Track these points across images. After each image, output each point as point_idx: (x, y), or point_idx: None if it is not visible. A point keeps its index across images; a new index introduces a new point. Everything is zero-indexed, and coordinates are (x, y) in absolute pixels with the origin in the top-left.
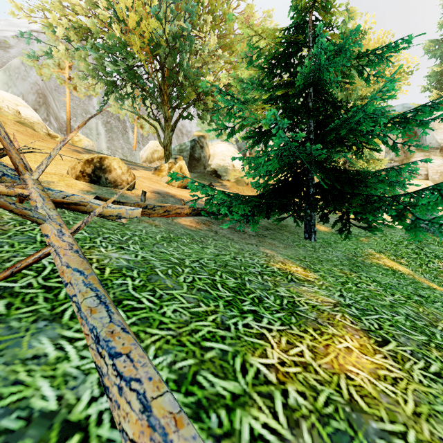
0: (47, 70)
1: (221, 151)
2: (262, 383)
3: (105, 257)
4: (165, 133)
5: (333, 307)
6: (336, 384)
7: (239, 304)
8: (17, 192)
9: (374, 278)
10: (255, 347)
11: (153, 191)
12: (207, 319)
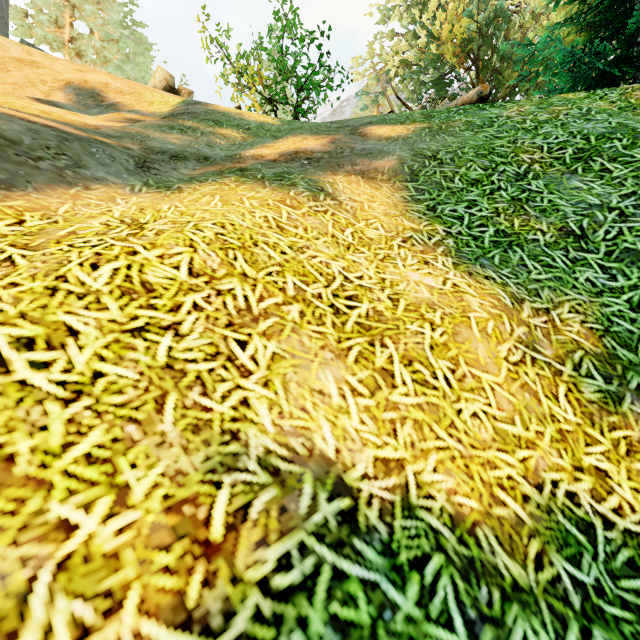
0: None
1: None
2: None
3: None
4: None
5: None
6: None
7: None
8: None
9: None
10: None
11: None
12: None
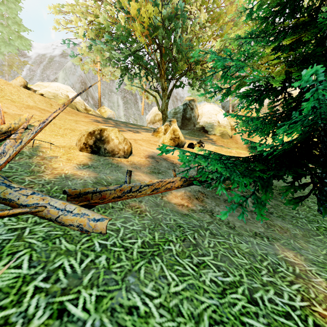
0: (87, 66)
1: (208, 111)
2: None
3: None
4: (162, 101)
5: None
6: None
7: None
8: None
9: None
10: None
11: (148, 155)
12: None
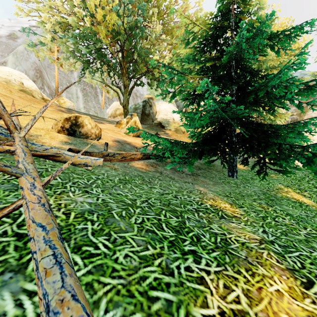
0: (42, 53)
1: (165, 109)
2: None
3: (72, 202)
4: (124, 97)
5: (259, 244)
6: None
7: (181, 244)
8: (5, 148)
9: (286, 211)
10: (197, 295)
11: (114, 140)
12: (153, 263)
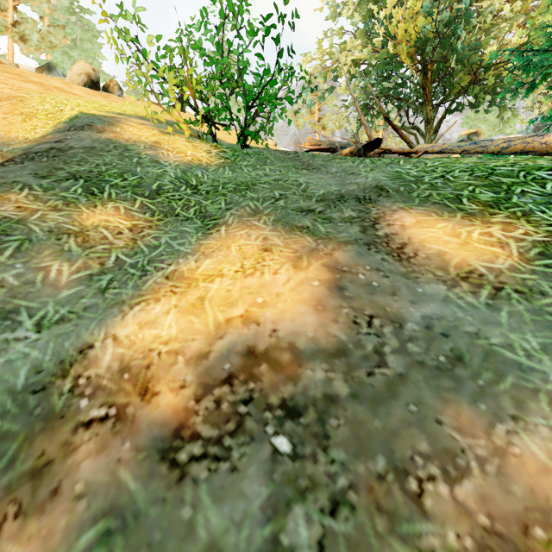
0: (301, 120)
1: None
2: None
3: None
4: (425, 139)
5: None
6: None
7: None
8: (387, 148)
9: None
10: None
11: None
12: None
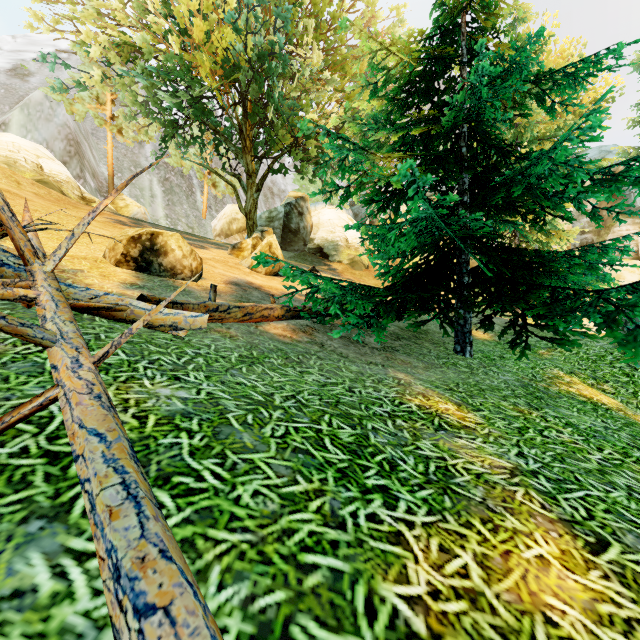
0: (81, 106)
1: (329, 220)
2: (403, 637)
3: (149, 396)
4: (247, 195)
5: (509, 477)
6: (528, 636)
7: (360, 475)
8: (18, 293)
9: (566, 419)
10: (388, 562)
11: (229, 281)
12: (308, 507)
